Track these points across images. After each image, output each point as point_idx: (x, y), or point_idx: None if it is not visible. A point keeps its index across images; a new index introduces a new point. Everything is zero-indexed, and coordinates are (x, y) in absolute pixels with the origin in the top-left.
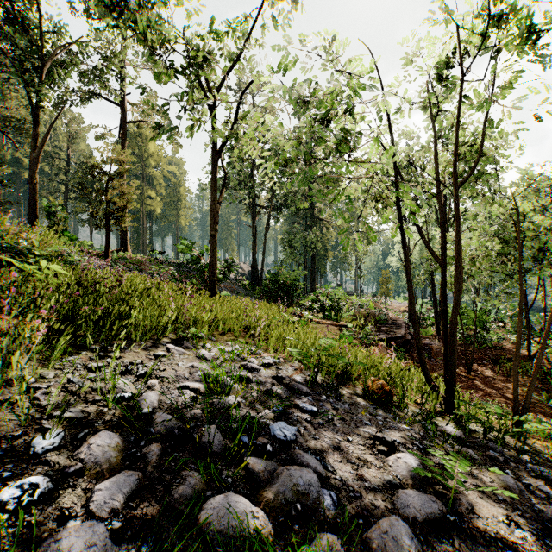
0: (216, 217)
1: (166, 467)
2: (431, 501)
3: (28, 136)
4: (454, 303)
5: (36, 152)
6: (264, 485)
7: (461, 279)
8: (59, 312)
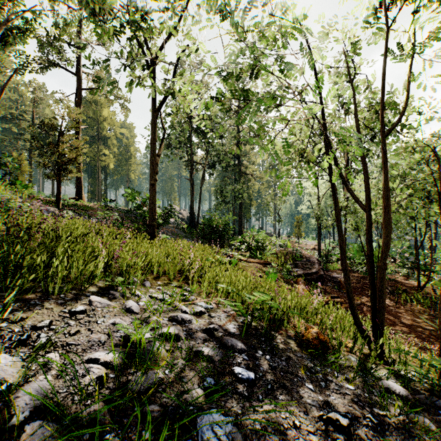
0: (155, 168)
1: None
2: None
3: None
4: (383, 248)
5: None
6: None
7: (391, 224)
8: None
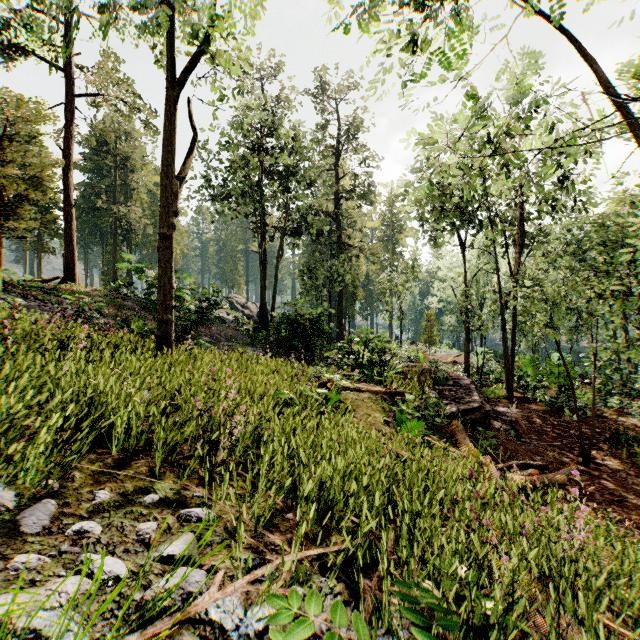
0: (170, 202)
1: None
2: None
3: None
4: None
5: None
6: None
7: None
8: None
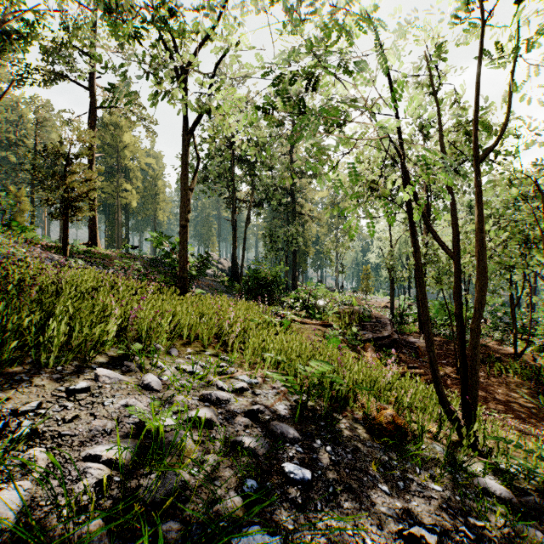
0: (186, 205)
1: None
2: None
3: None
4: (477, 306)
5: None
6: None
7: (486, 275)
8: None
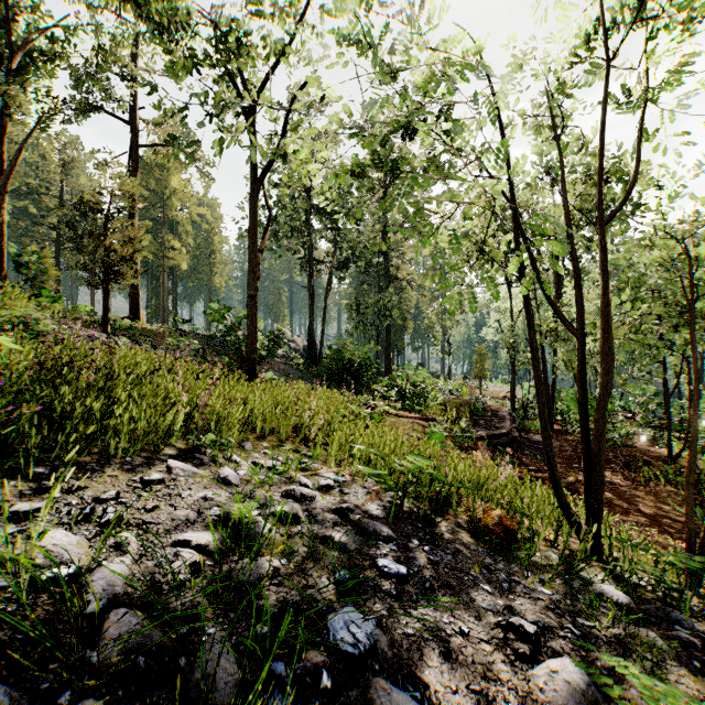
0: (256, 271)
1: None
2: None
3: None
4: (602, 392)
5: (4, 179)
6: None
7: (612, 357)
8: None
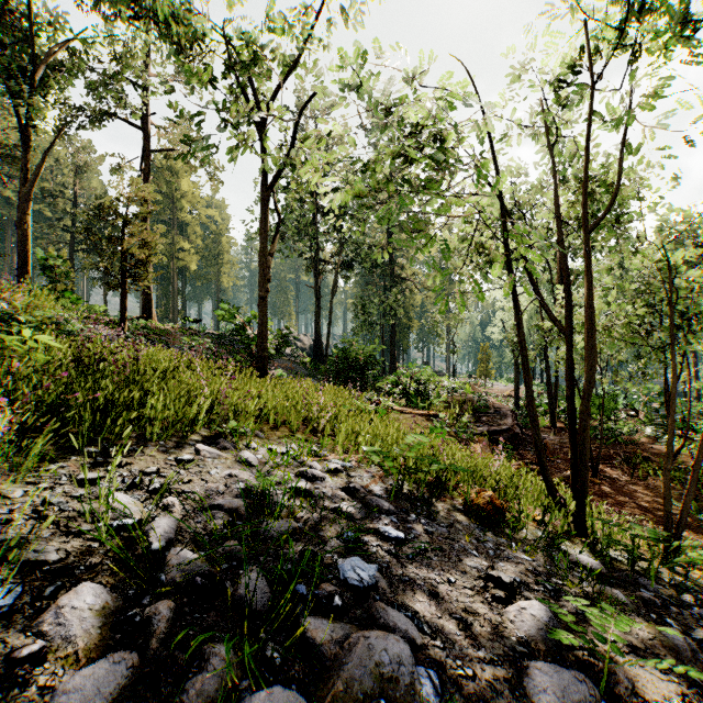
0: (266, 273)
1: (181, 638)
2: (578, 680)
3: (19, 167)
4: (585, 386)
5: (28, 186)
6: (330, 663)
7: (595, 353)
8: (42, 400)
